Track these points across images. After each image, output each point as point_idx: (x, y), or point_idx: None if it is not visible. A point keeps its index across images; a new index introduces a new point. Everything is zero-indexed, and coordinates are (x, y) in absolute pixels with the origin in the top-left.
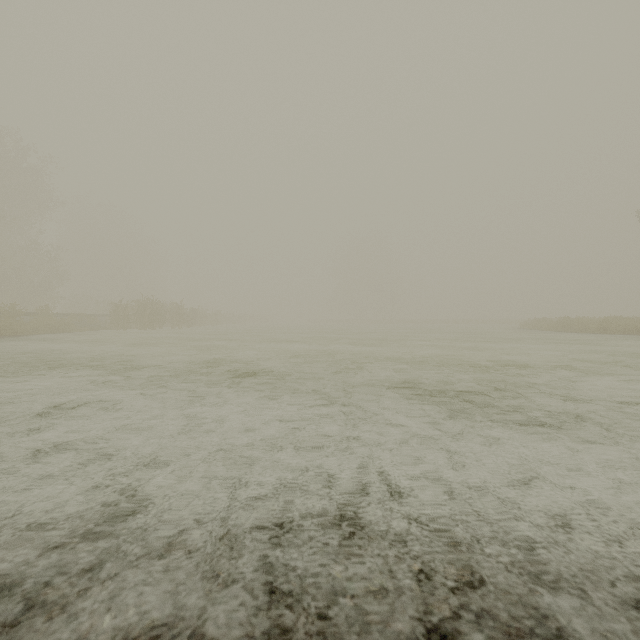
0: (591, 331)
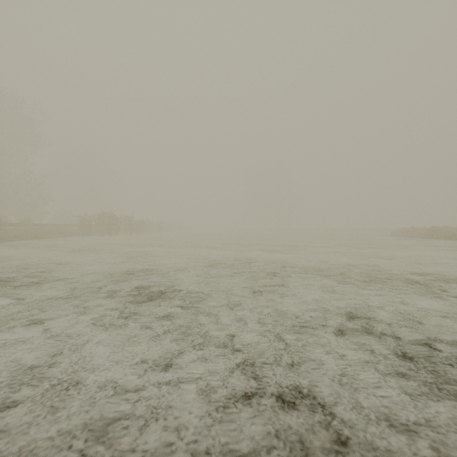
0: None
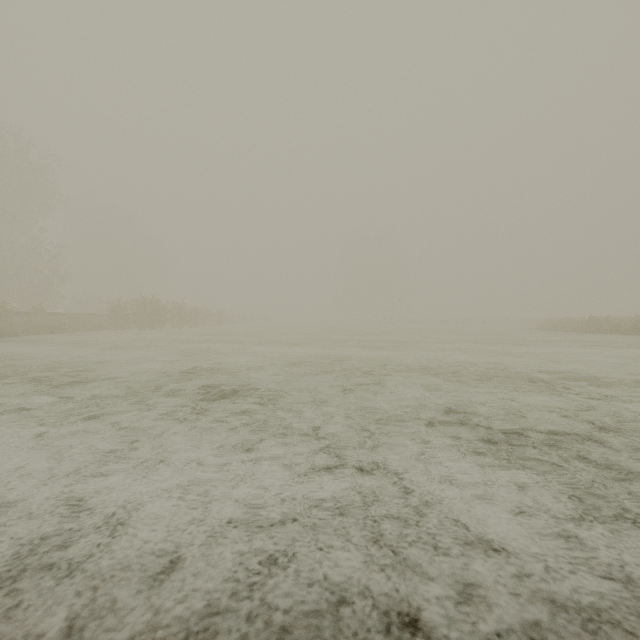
0: (623, 332)
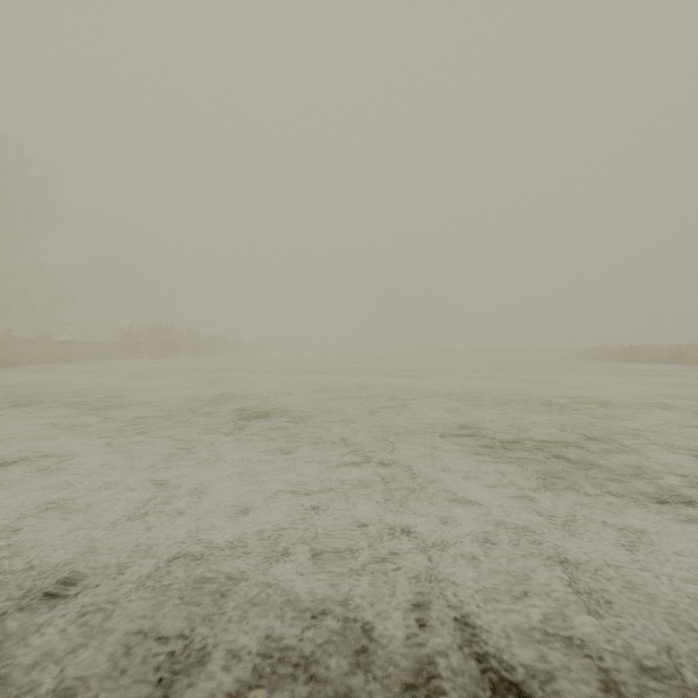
0: (662, 361)
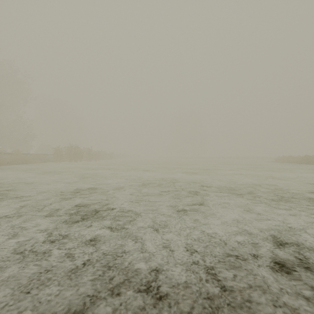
0: None
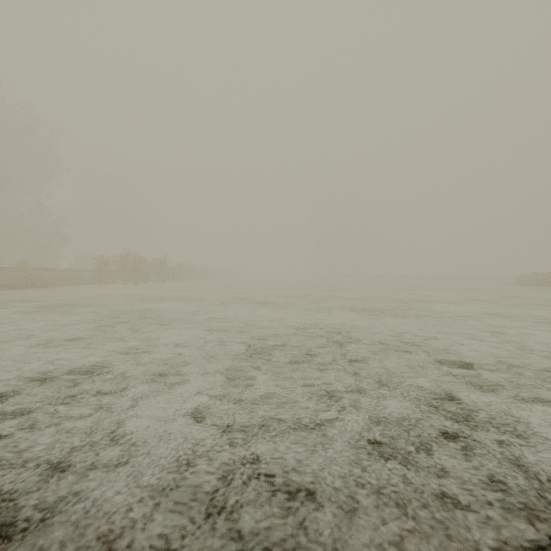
0: None
